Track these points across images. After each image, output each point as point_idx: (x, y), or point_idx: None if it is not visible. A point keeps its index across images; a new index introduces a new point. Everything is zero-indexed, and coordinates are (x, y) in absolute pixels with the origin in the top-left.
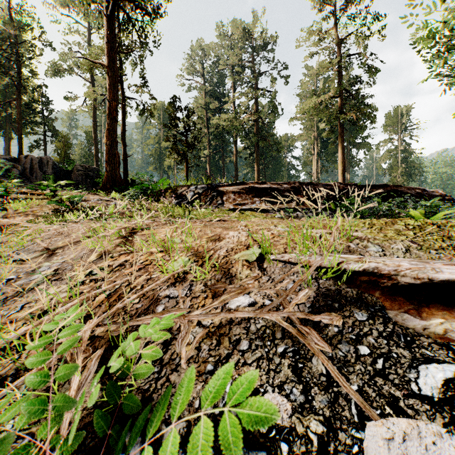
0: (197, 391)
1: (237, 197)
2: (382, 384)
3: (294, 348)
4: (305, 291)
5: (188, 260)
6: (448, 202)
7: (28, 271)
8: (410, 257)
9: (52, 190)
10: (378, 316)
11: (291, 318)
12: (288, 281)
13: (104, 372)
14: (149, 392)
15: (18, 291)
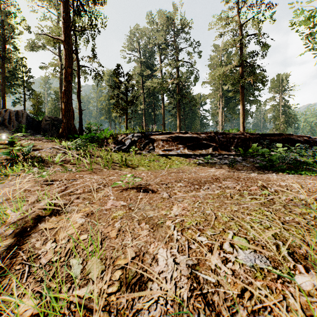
0: None
1: (165, 144)
2: None
3: None
4: None
5: None
6: None
7: None
8: None
9: (10, 140)
10: None
11: None
12: None
13: None
14: None
15: None
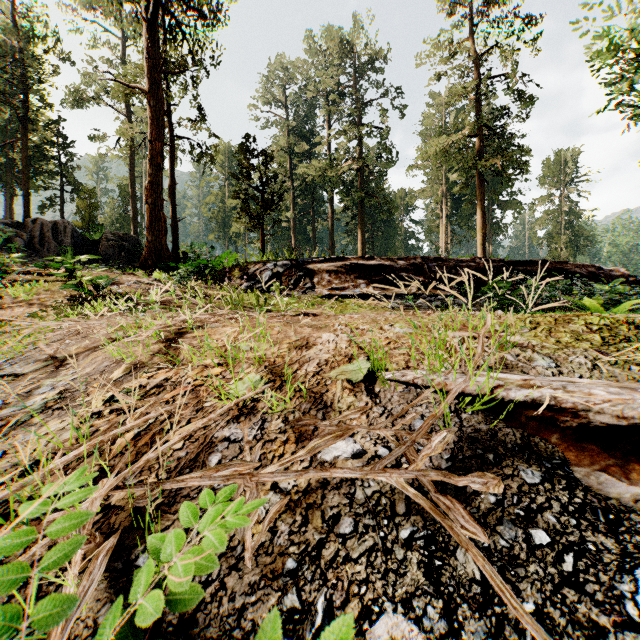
0: (270, 607)
1: (333, 278)
2: (576, 602)
3: (427, 532)
4: (441, 435)
5: (259, 379)
6: (636, 287)
7: (21, 393)
8: (600, 377)
9: (68, 268)
10: (558, 475)
11: (420, 482)
12: (414, 416)
13: (121, 570)
14: (192, 608)
15: (2, 426)
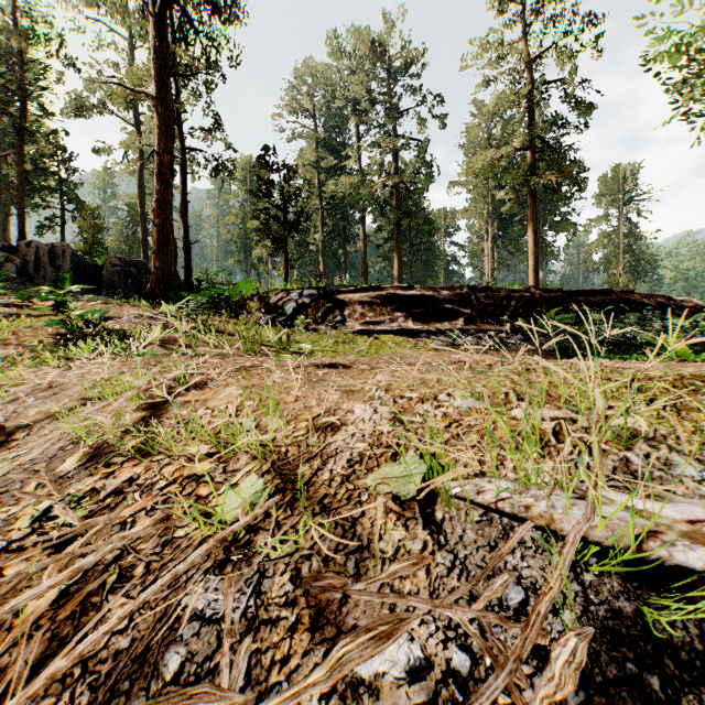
0: None
1: (366, 310)
2: None
3: None
4: (567, 645)
5: (261, 488)
6: None
7: None
8: None
9: (57, 300)
10: None
11: None
12: (507, 581)
13: None
14: None
15: None
